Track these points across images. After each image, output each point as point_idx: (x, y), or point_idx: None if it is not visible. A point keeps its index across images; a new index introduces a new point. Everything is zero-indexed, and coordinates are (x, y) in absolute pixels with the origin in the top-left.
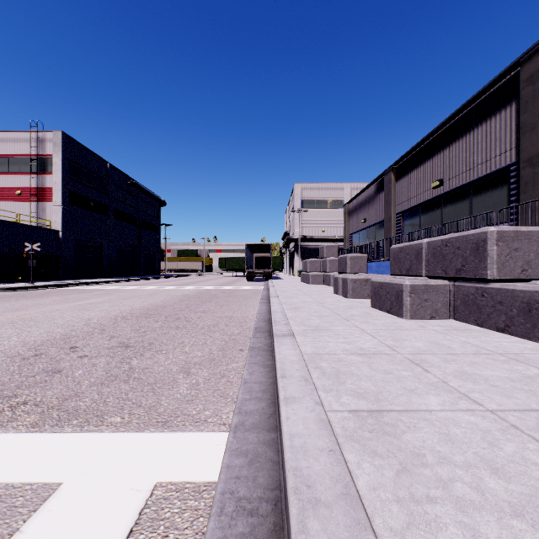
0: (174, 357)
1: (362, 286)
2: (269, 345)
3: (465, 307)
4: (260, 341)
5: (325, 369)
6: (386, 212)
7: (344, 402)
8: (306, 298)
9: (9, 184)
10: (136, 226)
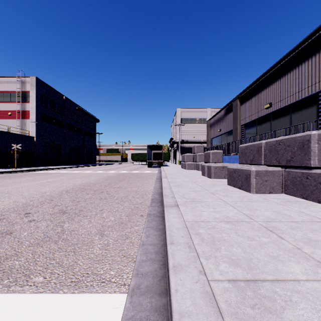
0: (95, 221)
1: (220, 171)
2: (160, 212)
3: (293, 186)
4: (155, 209)
5: (203, 235)
6: (234, 124)
7: (223, 270)
8: (185, 178)
9: (4, 108)
10: (81, 134)
